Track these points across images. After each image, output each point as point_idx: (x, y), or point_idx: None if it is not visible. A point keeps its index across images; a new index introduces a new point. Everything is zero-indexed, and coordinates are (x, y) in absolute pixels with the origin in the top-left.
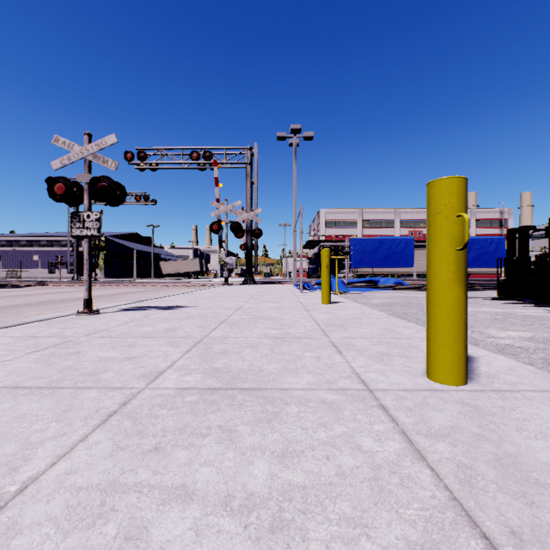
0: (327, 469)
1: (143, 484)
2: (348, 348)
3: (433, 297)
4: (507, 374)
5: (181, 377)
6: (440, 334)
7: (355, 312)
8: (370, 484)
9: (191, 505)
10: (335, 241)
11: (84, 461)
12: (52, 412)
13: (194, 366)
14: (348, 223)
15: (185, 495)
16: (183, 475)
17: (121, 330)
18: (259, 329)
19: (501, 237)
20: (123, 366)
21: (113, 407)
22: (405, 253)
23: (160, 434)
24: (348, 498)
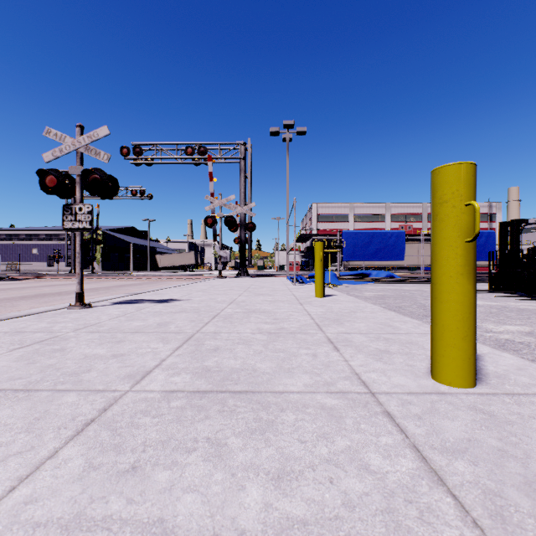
0: (332, 497)
1: (113, 518)
2: (345, 344)
3: (439, 293)
4: (517, 374)
5: (169, 378)
6: (447, 332)
7: (349, 305)
8: (384, 518)
9: None
10: (327, 234)
11: (48, 486)
12: (24, 420)
13: (184, 365)
14: (340, 217)
15: (162, 534)
16: (162, 505)
17: (111, 324)
18: (253, 324)
19: (491, 231)
20: (108, 365)
21: (92, 414)
22: (396, 247)
23: (140, 449)
24: None
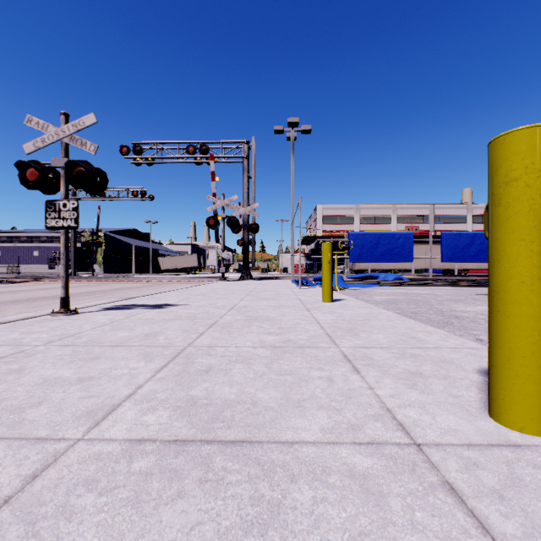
0: None
1: None
2: (365, 363)
3: (504, 304)
4: None
5: (140, 416)
6: (517, 359)
7: (361, 312)
8: None
9: None
10: (332, 236)
11: None
12: None
13: (164, 394)
14: (345, 218)
15: None
16: None
17: (92, 335)
18: (254, 334)
19: None
20: (67, 394)
21: (10, 487)
22: (404, 249)
23: None
24: None
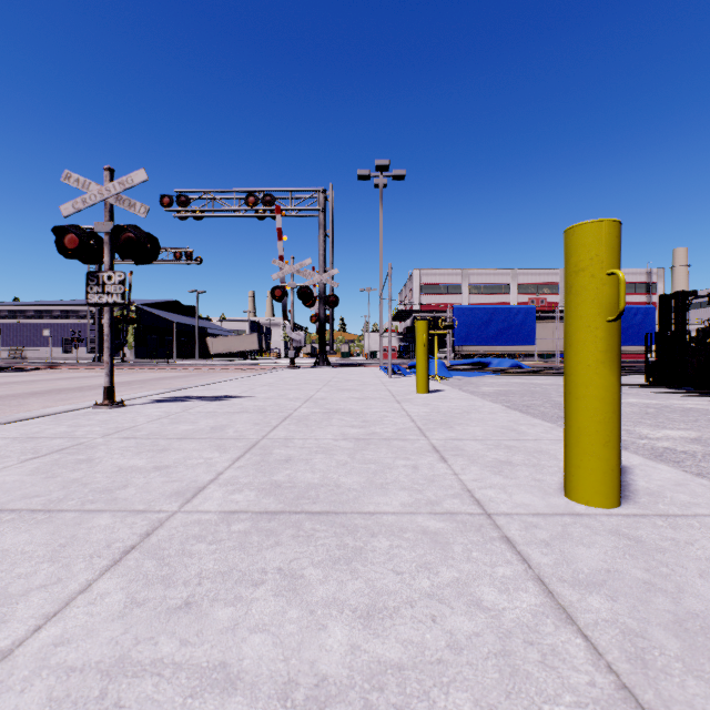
0: (434, 638)
1: (164, 662)
2: (455, 454)
3: (574, 386)
4: (674, 491)
5: (228, 496)
6: (584, 437)
7: (461, 404)
8: (498, 662)
9: (233, 698)
10: (433, 311)
11: (82, 625)
12: (46, 547)
13: (247, 479)
14: (450, 287)
15: (225, 680)
16: (224, 647)
17: (151, 428)
18: (335, 427)
19: (649, 306)
20: (149, 479)
21: (132, 540)
22: (524, 327)
23: (194, 581)
24: (466, 685)
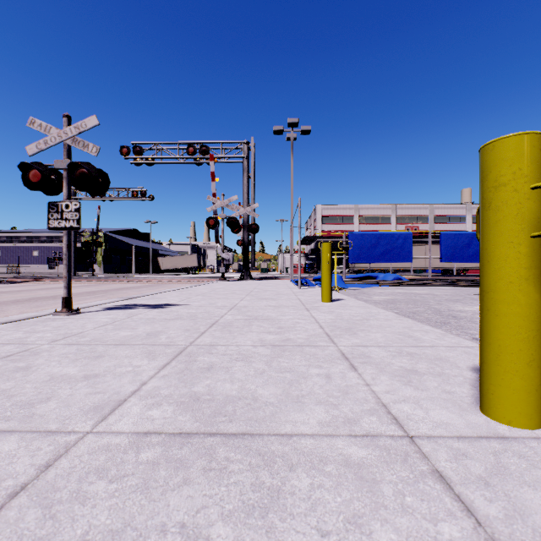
0: None
1: None
2: (363, 361)
3: (494, 303)
4: None
5: (146, 411)
6: (505, 355)
7: (360, 311)
8: None
9: None
10: (332, 236)
11: None
12: None
13: (167, 391)
14: (344, 218)
15: None
16: None
17: (95, 335)
18: (255, 334)
19: None
20: (74, 390)
21: (26, 475)
22: (404, 249)
23: None
24: None
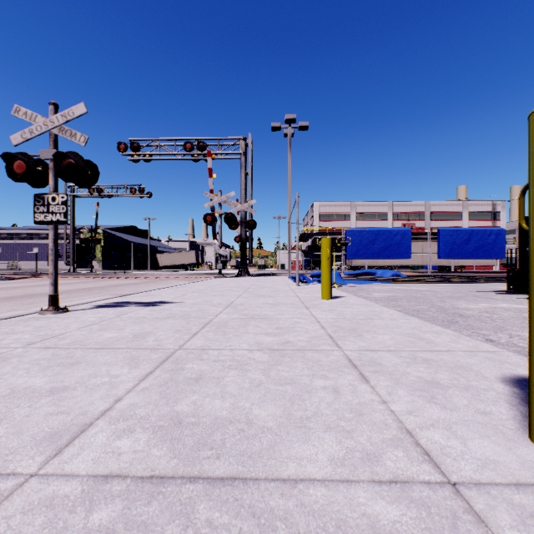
0: None
1: None
2: (374, 370)
3: None
4: None
5: (113, 441)
6: None
7: (362, 310)
8: None
9: None
10: (329, 233)
11: None
12: None
13: (144, 410)
14: (341, 215)
15: None
16: None
17: (77, 336)
18: (251, 335)
19: (500, 228)
20: (33, 410)
21: None
22: (402, 245)
23: None
24: None
